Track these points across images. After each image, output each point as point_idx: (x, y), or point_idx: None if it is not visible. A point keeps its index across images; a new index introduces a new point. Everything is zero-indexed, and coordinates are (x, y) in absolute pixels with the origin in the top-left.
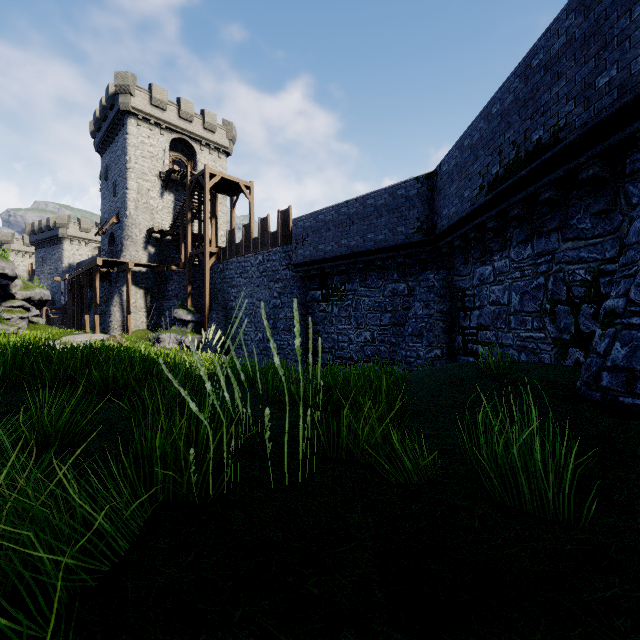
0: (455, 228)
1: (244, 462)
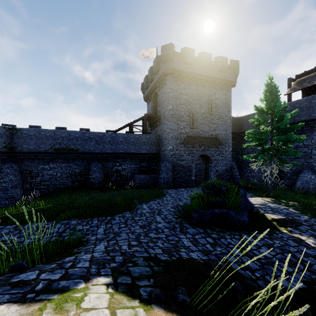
0: (33, 153)
1: (111, 193)
